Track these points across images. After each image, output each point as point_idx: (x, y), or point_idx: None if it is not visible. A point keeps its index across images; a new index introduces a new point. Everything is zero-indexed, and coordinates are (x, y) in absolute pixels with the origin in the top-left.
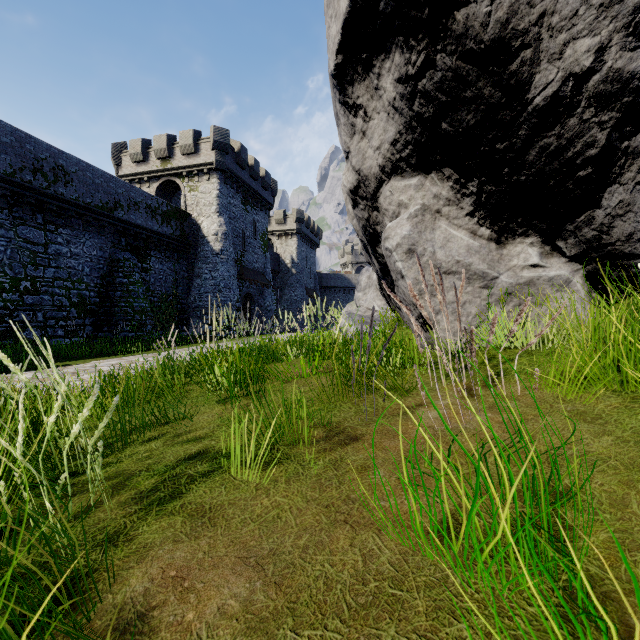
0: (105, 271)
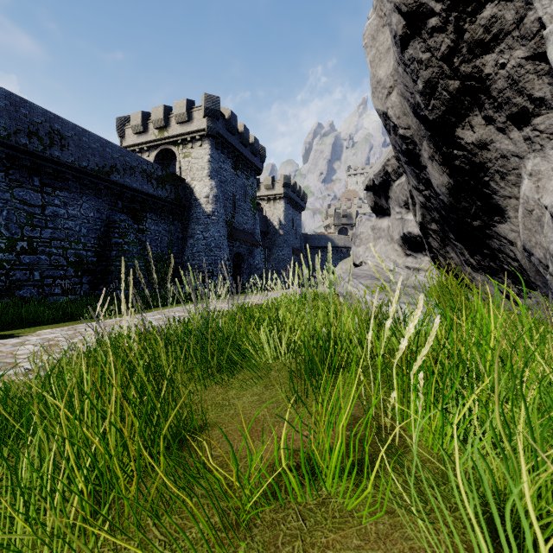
0: (102, 232)
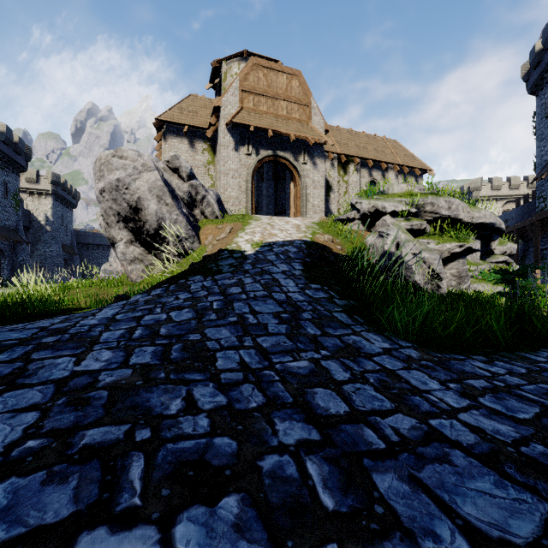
0: None
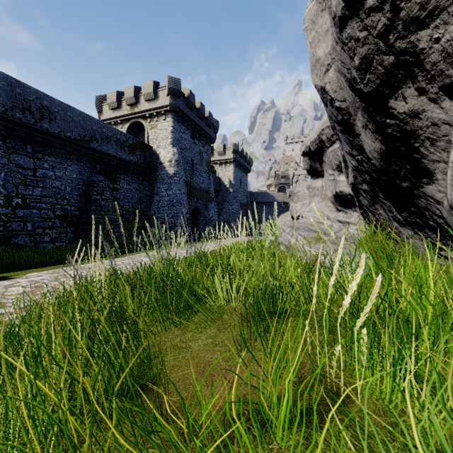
0: (83, 190)
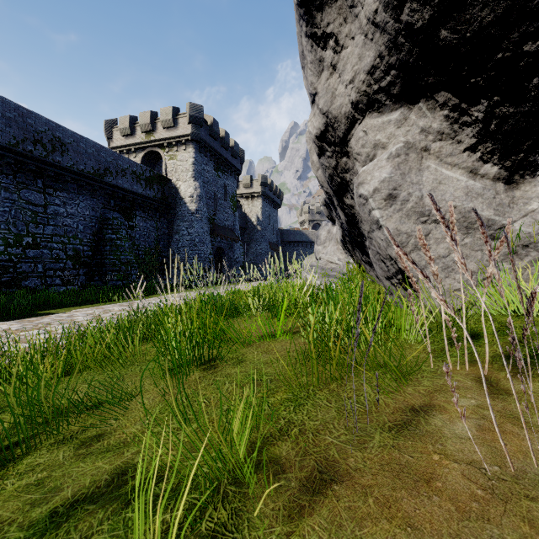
0: (96, 228)
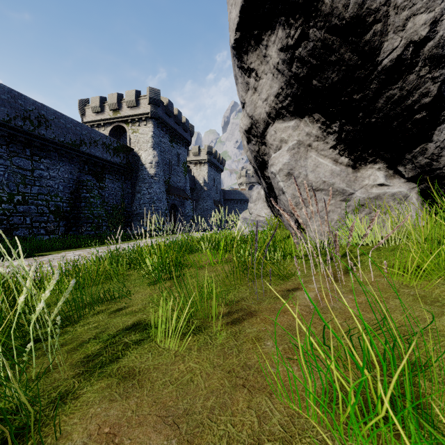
0: (74, 188)
